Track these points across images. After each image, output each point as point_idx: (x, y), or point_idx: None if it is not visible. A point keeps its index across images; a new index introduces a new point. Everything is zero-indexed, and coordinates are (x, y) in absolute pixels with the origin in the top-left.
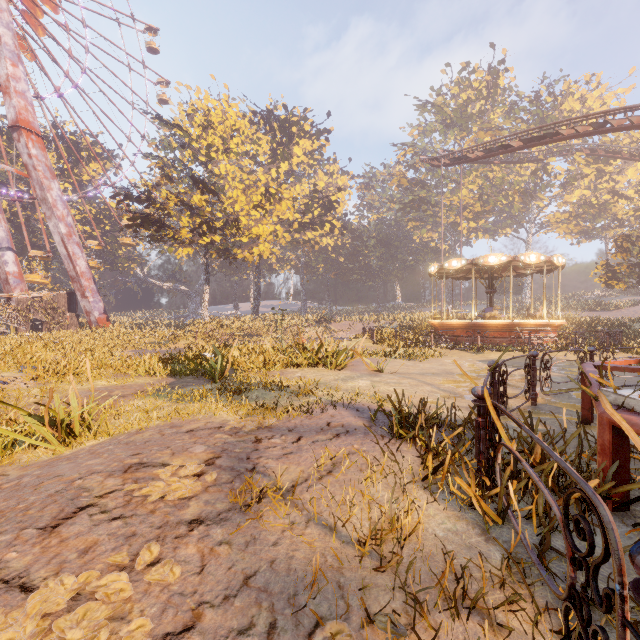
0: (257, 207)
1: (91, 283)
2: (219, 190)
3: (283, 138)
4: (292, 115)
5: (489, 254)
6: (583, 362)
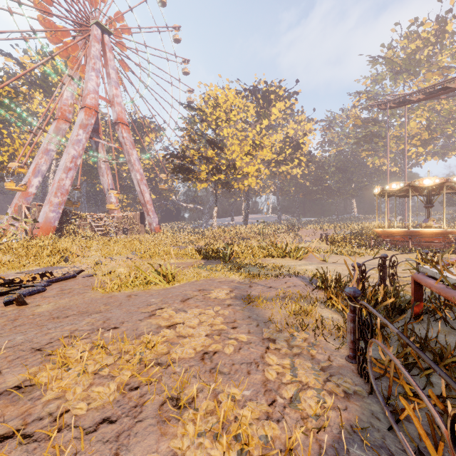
0: (247, 154)
1: (152, 207)
2: (223, 144)
3: (264, 103)
4: (270, 87)
5: (424, 178)
6: None
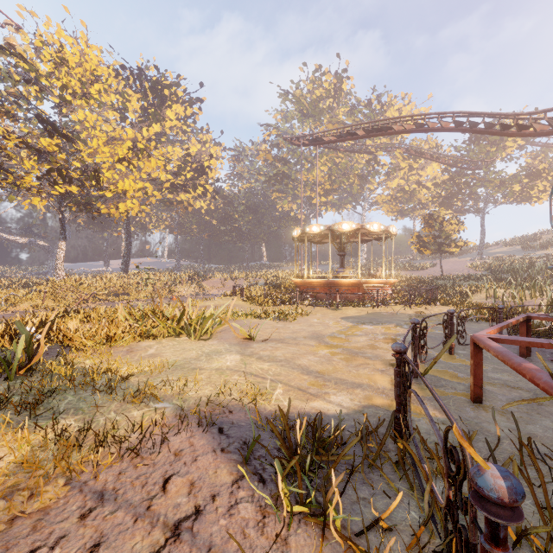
0: (122, 160)
1: None
2: (79, 139)
3: (155, 99)
4: (164, 78)
5: (343, 222)
6: (447, 324)
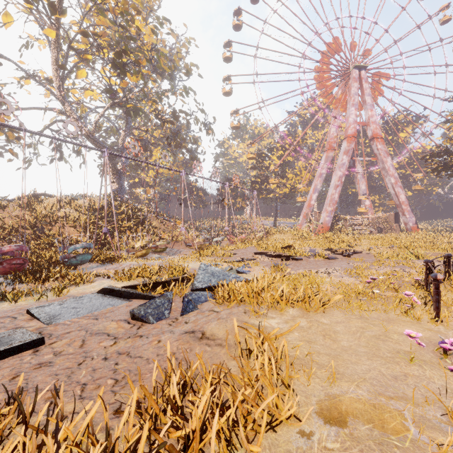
0: None
1: (407, 207)
2: None
3: None
4: None
5: None
6: None
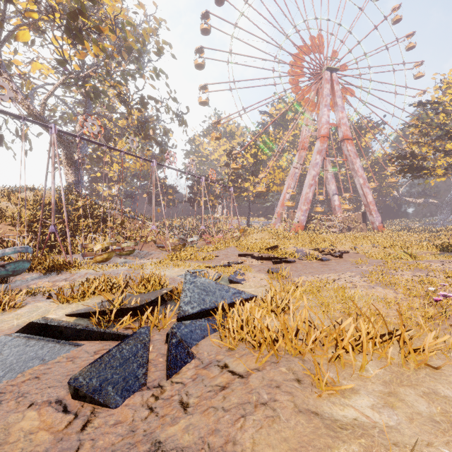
0: None
1: (374, 207)
2: None
3: None
4: None
5: None
6: None
